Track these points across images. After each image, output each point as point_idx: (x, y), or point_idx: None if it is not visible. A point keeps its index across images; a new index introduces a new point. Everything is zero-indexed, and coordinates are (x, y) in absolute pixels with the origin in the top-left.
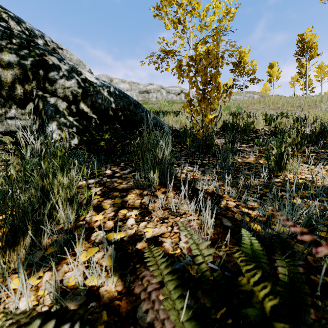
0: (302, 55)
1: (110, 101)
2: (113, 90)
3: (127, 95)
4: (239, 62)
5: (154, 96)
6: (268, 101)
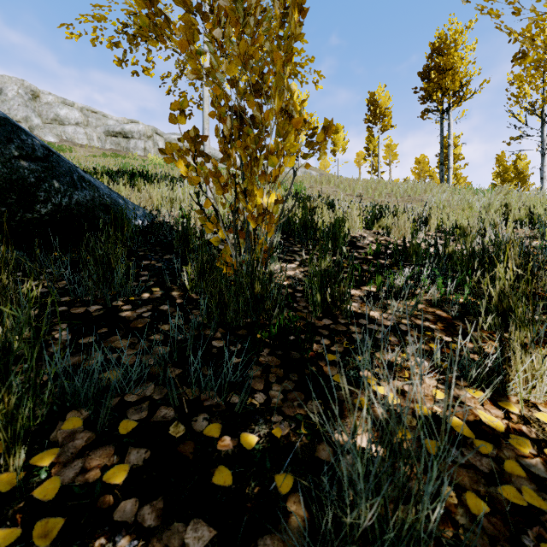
0: (374, 122)
1: None
2: None
3: None
4: None
5: (140, 145)
6: (341, 181)
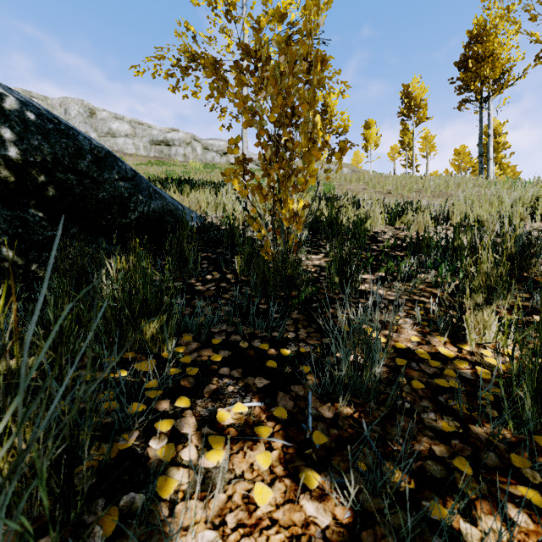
0: (408, 115)
1: (1, 138)
2: (15, 108)
3: (74, 129)
4: (323, 112)
5: (180, 152)
6: (371, 179)
